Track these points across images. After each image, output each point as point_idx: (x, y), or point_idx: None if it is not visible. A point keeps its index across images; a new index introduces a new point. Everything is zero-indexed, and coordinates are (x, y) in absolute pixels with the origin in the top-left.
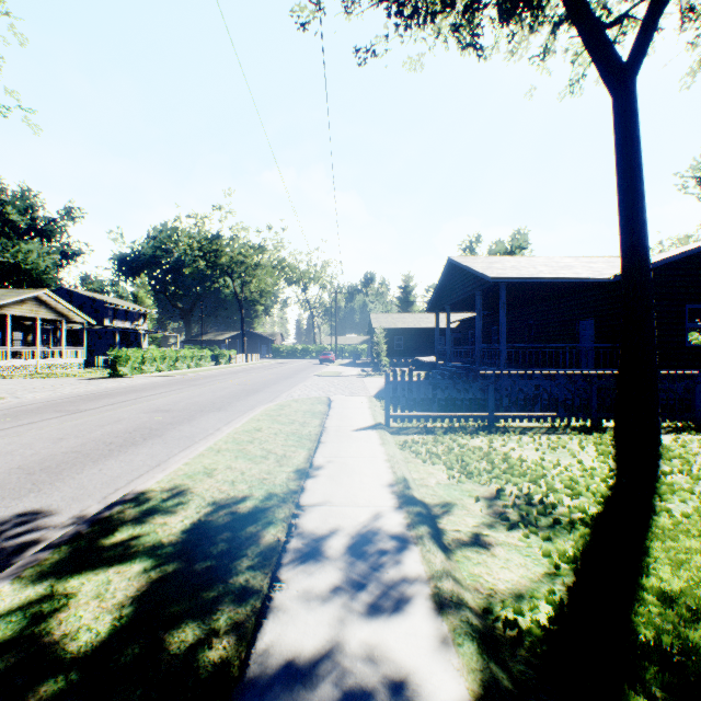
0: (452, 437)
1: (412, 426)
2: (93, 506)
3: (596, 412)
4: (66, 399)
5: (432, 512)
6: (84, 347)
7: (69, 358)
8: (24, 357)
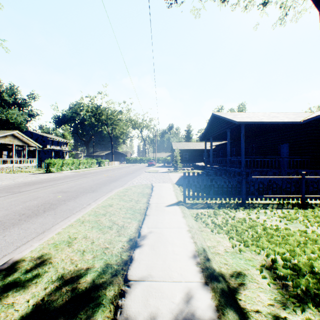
0: (224, 211)
1: (198, 203)
2: None
3: (304, 195)
4: (17, 184)
5: (230, 285)
6: (36, 158)
7: (29, 163)
8: (6, 163)
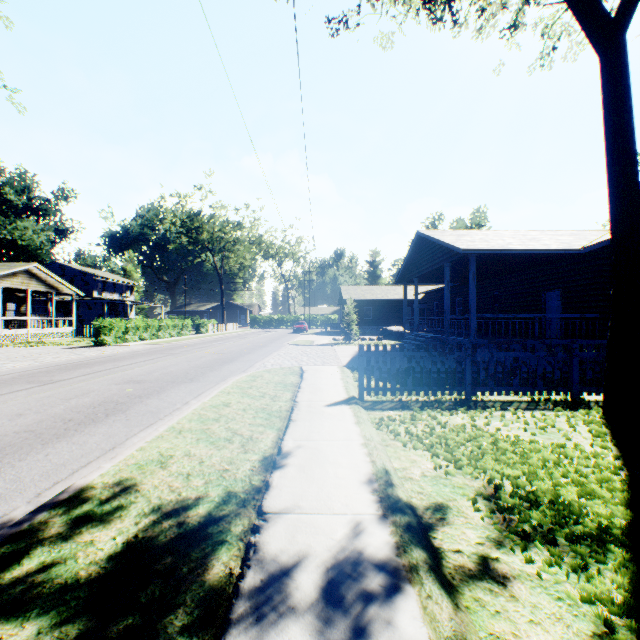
0: (431, 414)
1: (386, 400)
2: (19, 508)
3: (577, 385)
4: (43, 368)
5: (422, 519)
6: (73, 317)
7: (59, 328)
8: (15, 327)
